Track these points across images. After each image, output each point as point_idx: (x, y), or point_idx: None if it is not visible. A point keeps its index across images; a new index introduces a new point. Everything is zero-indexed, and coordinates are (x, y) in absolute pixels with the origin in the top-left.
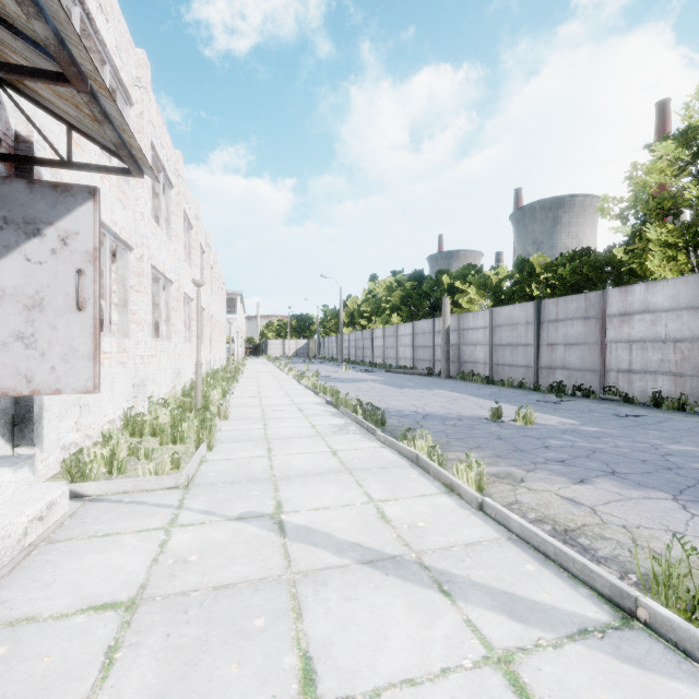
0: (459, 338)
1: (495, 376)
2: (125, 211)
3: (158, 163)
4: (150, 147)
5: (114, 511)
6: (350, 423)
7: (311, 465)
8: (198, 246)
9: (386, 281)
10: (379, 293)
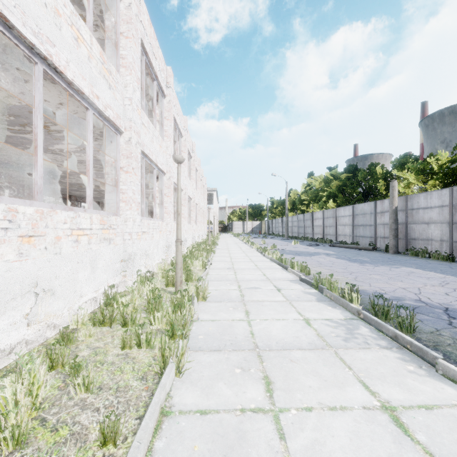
0: (406, 217)
1: (456, 253)
2: (111, 91)
3: (152, 71)
4: (139, 42)
5: None
6: (352, 318)
7: None
8: (186, 149)
9: (320, 176)
10: (315, 185)
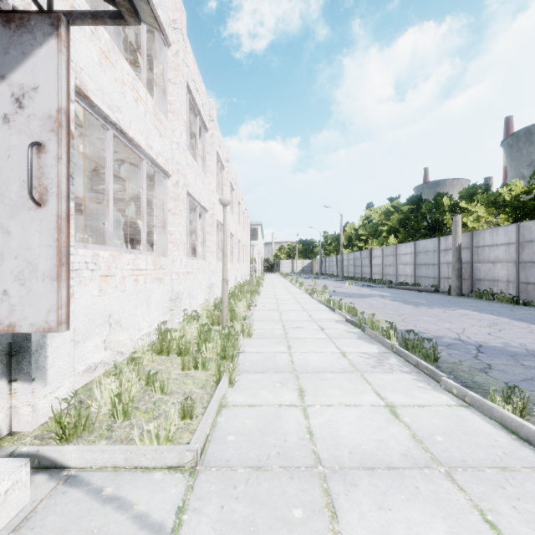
0: (471, 255)
1: (523, 295)
2: (161, 139)
3: (195, 107)
4: (185, 85)
5: (77, 526)
6: (385, 352)
7: (370, 439)
8: (228, 183)
9: (381, 208)
10: (375, 218)
